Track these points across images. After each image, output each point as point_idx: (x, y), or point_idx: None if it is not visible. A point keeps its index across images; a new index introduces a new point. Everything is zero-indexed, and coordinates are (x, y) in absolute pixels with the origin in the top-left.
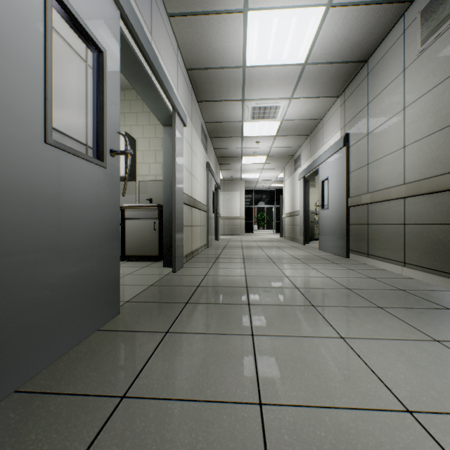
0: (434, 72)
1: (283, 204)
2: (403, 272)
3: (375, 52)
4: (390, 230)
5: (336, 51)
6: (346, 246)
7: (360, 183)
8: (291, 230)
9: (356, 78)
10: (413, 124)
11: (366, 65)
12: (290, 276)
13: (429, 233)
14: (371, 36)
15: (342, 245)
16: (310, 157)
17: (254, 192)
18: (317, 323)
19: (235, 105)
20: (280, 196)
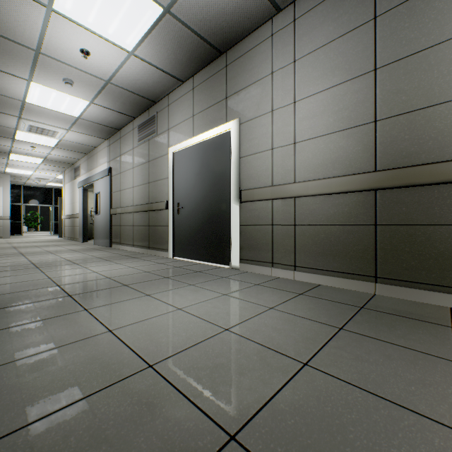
0: (142, 157)
1: (63, 206)
2: (133, 250)
3: (124, 128)
4: (129, 229)
5: (100, 120)
6: (110, 240)
7: (117, 201)
8: (72, 230)
9: (115, 135)
10: (136, 177)
11: (120, 132)
12: (65, 257)
13: (141, 229)
14: (119, 122)
15: (108, 239)
16: (88, 172)
17: (23, 188)
18: (76, 266)
19: (10, 117)
20: (60, 198)
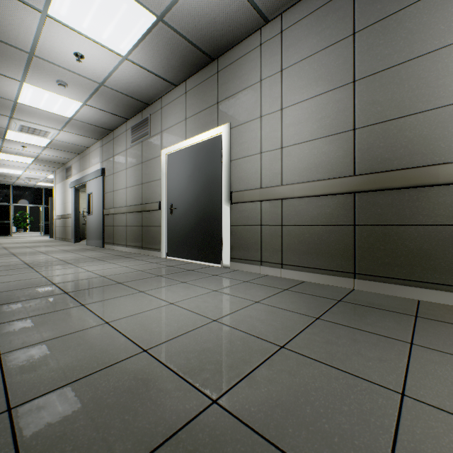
0: (135, 159)
1: (54, 206)
2: (126, 250)
3: (117, 129)
4: (122, 229)
5: (93, 121)
6: (103, 240)
7: (110, 201)
8: (63, 231)
9: (108, 136)
10: (129, 178)
11: (113, 133)
12: (58, 257)
13: (134, 230)
14: (113, 123)
15: (101, 240)
16: (80, 172)
17: (13, 187)
18: (70, 266)
19: (1, 117)
20: (51, 198)
